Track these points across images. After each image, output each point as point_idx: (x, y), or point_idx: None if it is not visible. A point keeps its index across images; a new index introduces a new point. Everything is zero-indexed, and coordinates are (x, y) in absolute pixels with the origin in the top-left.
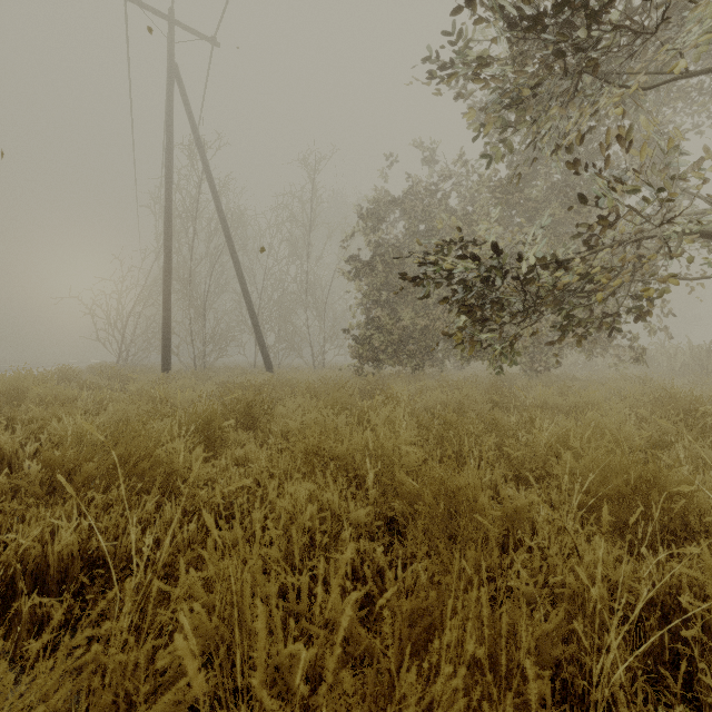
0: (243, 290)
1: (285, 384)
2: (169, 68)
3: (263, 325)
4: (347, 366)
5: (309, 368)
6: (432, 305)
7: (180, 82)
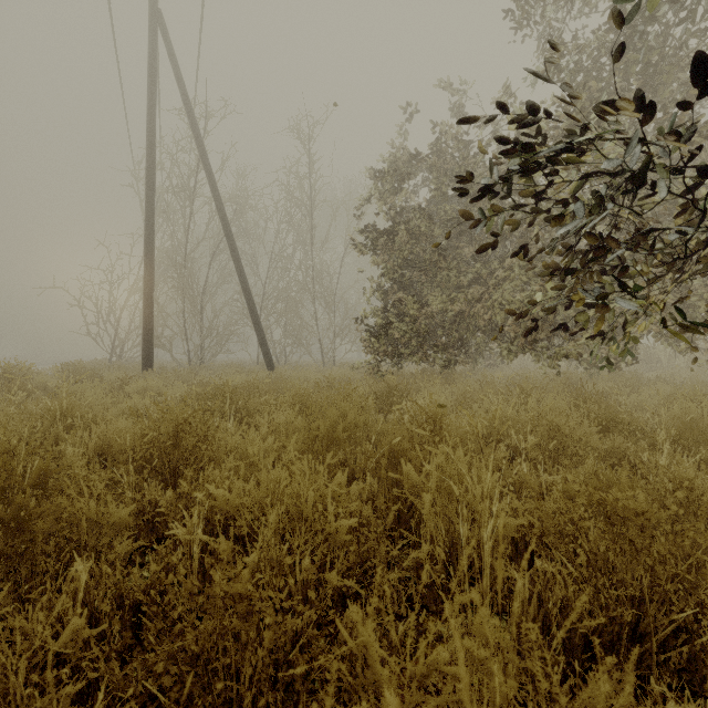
0: (239, 276)
1: (275, 387)
2: (151, 13)
3: (266, 317)
4: (359, 363)
5: (317, 366)
6: (466, 286)
7: (164, 31)
